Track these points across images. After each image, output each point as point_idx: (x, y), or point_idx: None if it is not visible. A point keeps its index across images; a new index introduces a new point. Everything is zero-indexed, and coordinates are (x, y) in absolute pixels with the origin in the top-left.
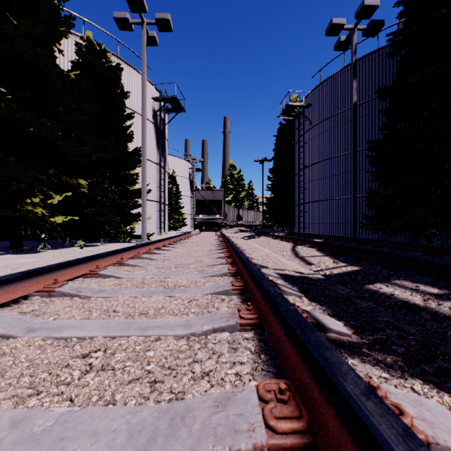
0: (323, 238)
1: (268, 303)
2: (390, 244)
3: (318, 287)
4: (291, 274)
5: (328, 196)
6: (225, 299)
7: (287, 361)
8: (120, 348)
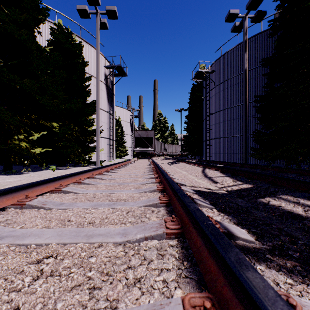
0: (223, 164)
1: (188, 216)
2: (271, 168)
3: (224, 200)
4: (203, 190)
5: (226, 134)
6: (155, 211)
7: (208, 271)
8: (68, 254)
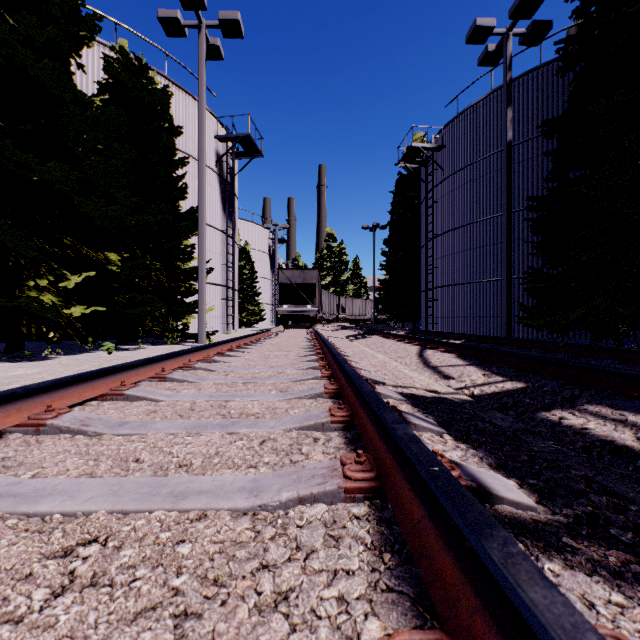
0: (462, 338)
1: (392, 451)
2: (564, 347)
3: (466, 416)
4: (421, 394)
5: (468, 277)
6: (320, 439)
7: (438, 578)
8: (132, 536)
